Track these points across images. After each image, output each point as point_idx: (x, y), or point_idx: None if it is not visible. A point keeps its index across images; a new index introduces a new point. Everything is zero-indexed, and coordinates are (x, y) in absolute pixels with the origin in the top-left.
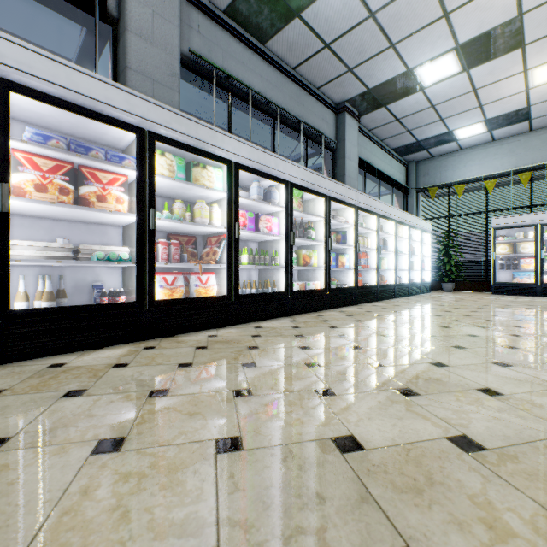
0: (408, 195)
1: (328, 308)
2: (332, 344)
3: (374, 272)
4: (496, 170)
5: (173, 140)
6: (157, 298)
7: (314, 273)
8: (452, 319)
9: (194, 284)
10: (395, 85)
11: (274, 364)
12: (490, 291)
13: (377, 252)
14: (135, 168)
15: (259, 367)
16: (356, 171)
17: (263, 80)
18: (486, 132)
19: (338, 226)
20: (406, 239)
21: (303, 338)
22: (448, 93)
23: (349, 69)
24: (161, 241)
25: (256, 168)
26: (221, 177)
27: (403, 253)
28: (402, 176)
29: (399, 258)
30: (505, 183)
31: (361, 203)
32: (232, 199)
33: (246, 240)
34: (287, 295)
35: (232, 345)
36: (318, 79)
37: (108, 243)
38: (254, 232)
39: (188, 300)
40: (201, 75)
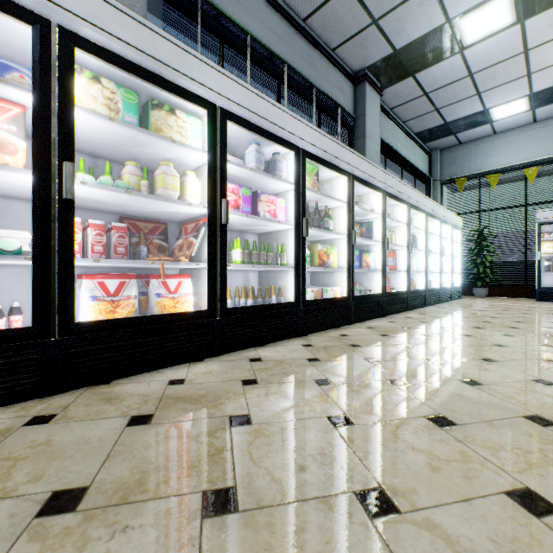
0: (432, 187)
1: (351, 322)
2: (389, 407)
3: (403, 274)
4: (537, 156)
5: (111, 52)
6: (86, 318)
7: (331, 276)
8: (537, 342)
9: (155, 293)
10: (428, 45)
11: (282, 497)
12: (530, 297)
13: (407, 250)
14: (32, 89)
15: (243, 513)
16: (378, 154)
17: (266, 29)
18: (528, 110)
19: (361, 217)
20: (436, 236)
21: (331, 387)
22: (492, 56)
23: (373, 21)
24: (92, 223)
25: (254, 122)
26: (200, 131)
27: (434, 252)
28: (425, 166)
29: (427, 258)
30: (549, 171)
31: (389, 188)
32: (215, 163)
33: (242, 231)
34: (298, 306)
35: (200, 412)
36: (334, 37)
37: (13, 227)
38: (250, 216)
39: (139, 320)
40: (181, 8)
